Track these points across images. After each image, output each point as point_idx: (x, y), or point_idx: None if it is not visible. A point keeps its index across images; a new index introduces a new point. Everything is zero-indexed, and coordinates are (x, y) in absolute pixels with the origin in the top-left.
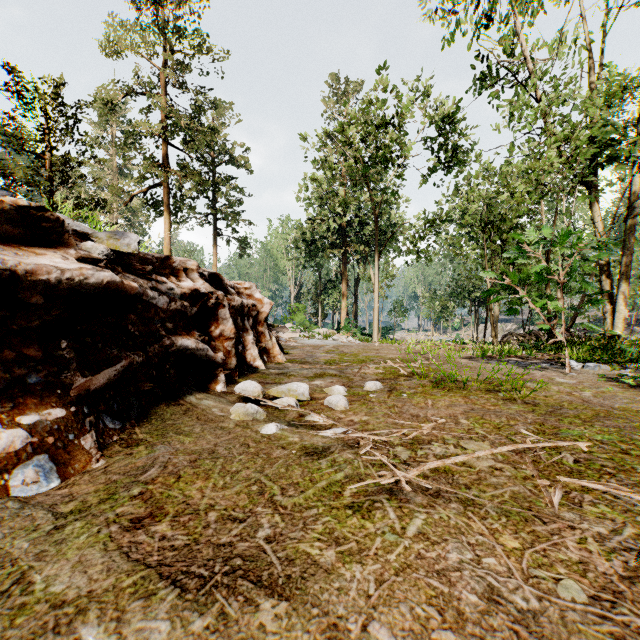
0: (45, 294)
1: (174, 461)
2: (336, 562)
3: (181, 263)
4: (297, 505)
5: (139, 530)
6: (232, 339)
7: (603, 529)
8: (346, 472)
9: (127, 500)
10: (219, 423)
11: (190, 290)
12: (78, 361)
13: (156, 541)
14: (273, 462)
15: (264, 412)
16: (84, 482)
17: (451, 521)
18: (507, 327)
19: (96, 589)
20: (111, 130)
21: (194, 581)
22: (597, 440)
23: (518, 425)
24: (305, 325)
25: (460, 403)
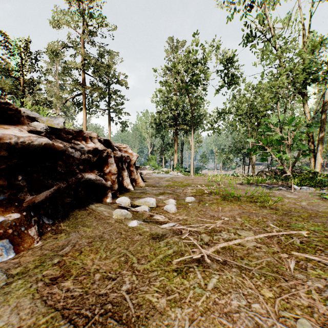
0: (9, 150)
1: (79, 242)
2: (166, 306)
3: (88, 134)
4: (146, 269)
5: (54, 285)
6: (115, 174)
7: (320, 285)
8: (174, 249)
9: (50, 266)
10: (106, 220)
11: (93, 148)
12: (28, 187)
13: (63, 292)
14: (134, 243)
15: (131, 214)
16: (28, 255)
17: (233, 280)
18: (259, 167)
19: (23, 325)
20: (56, 66)
21: (82, 319)
22: (311, 230)
23: (268, 221)
24: (155, 166)
25: (236, 209)
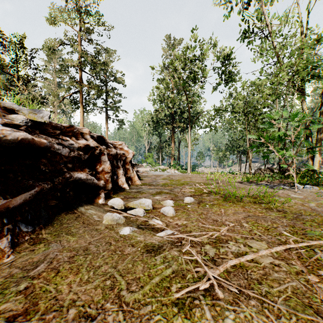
0: None
1: (59, 257)
2: None
3: (79, 129)
4: (137, 301)
5: None
6: (109, 173)
7: None
8: (173, 268)
9: (13, 295)
10: (95, 226)
11: (84, 145)
12: (2, 189)
13: None
14: (124, 258)
15: (124, 218)
16: None
17: (254, 320)
18: (255, 165)
19: None
20: (54, 64)
21: None
22: None
23: (279, 227)
24: (152, 164)
25: (240, 211)
